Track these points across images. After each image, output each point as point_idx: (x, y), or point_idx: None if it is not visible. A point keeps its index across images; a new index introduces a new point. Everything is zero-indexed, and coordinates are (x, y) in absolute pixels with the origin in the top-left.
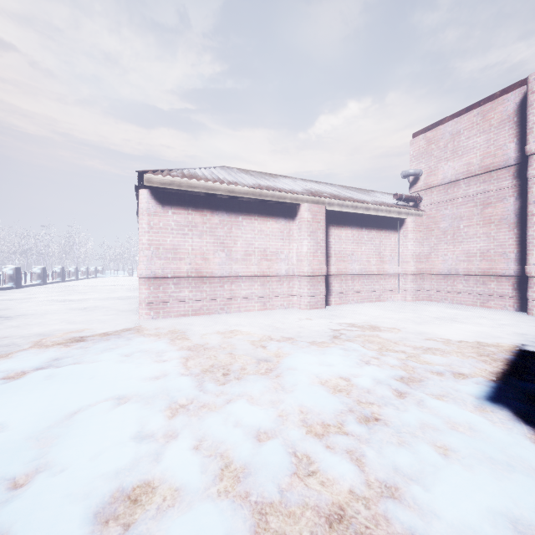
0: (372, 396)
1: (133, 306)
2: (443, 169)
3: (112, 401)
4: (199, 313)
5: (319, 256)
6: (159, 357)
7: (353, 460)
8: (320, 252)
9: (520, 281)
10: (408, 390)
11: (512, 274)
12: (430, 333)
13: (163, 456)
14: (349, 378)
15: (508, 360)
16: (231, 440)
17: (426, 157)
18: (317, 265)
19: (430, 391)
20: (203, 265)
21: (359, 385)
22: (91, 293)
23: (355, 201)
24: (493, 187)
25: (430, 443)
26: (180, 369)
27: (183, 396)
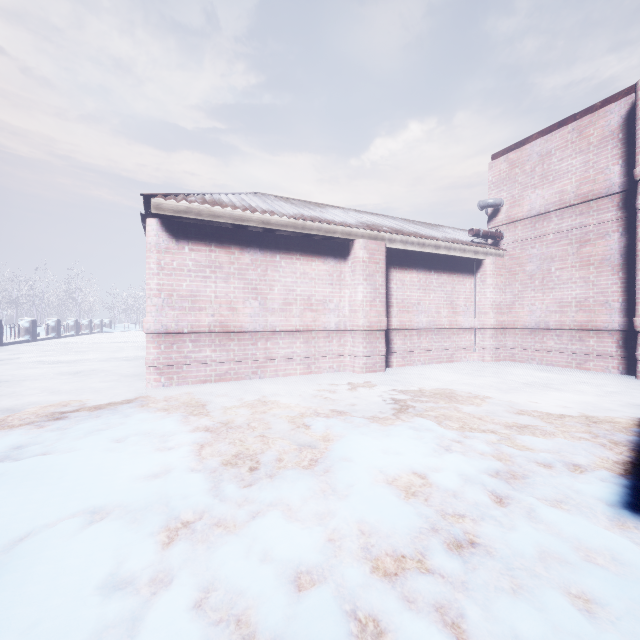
0: (461, 504)
1: (141, 369)
2: (530, 198)
3: (81, 518)
4: (224, 379)
5: (378, 305)
6: (163, 443)
7: (447, 625)
8: (379, 300)
9: (626, 337)
10: (510, 493)
11: (617, 328)
12: (522, 405)
13: (142, 626)
14: (426, 473)
15: (633, 444)
16: (254, 591)
17: (509, 184)
18: (375, 317)
19: (542, 494)
20: (230, 317)
21: (441, 486)
22: (91, 353)
23: (422, 236)
24: (593, 220)
25: (561, 589)
26: (190, 461)
27: (189, 508)
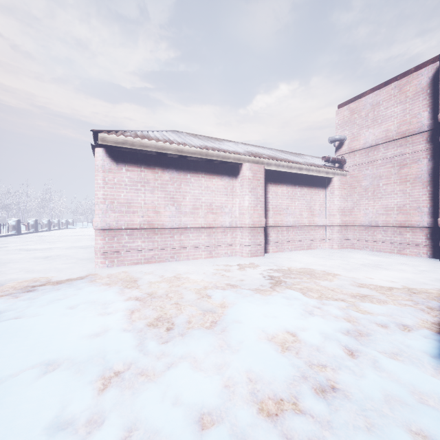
0: (323, 356)
1: (92, 254)
2: (364, 135)
3: (38, 369)
4: (151, 262)
5: (259, 209)
6: (104, 309)
7: None
8: (260, 206)
9: (432, 231)
10: (359, 348)
11: (426, 226)
12: (361, 280)
13: None
14: (296, 332)
15: None
16: (167, 431)
17: (350, 125)
18: (257, 218)
19: (382, 349)
20: (155, 218)
21: (308, 342)
22: (58, 243)
23: (290, 161)
24: (409, 150)
25: (404, 427)
26: (123, 323)
27: (120, 360)
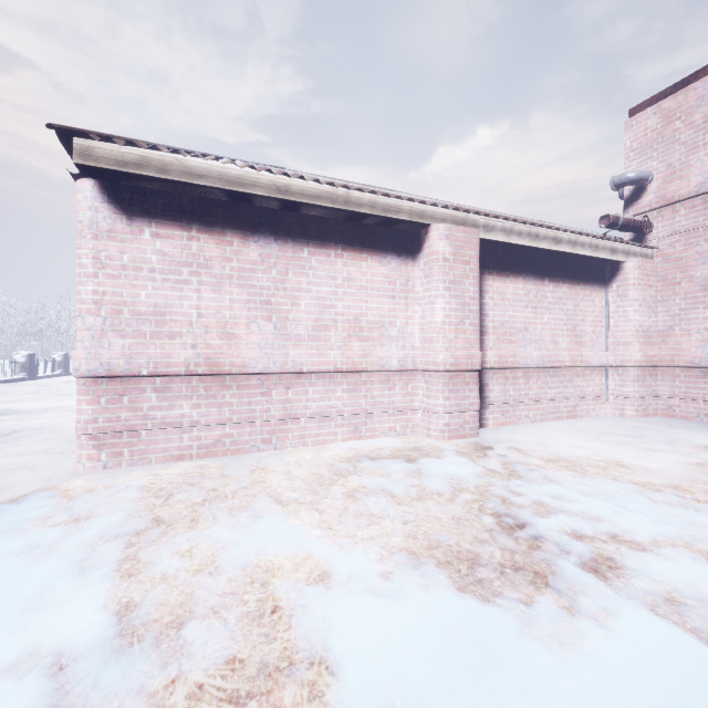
0: None
1: None
2: (702, 164)
3: None
4: (214, 453)
5: (468, 330)
6: None
7: None
8: (469, 322)
9: None
10: None
11: None
12: None
13: None
14: None
15: None
16: None
17: (662, 147)
18: (463, 349)
19: None
20: (224, 349)
21: None
22: None
23: (535, 223)
24: None
25: None
26: None
27: None
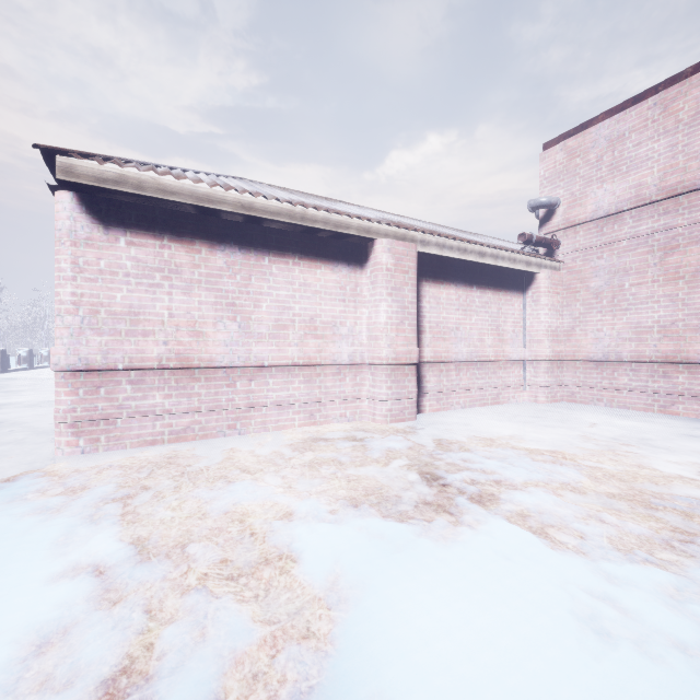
0: None
1: None
2: (595, 195)
3: None
4: (185, 438)
5: (407, 330)
6: None
7: None
8: (408, 323)
9: None
10: None
11: None
12: (642, 484)
13: None
14: None
15: None
16: None
17: (567, 178)
18: (403, 346)
19: None
20: (193, 345)
21: None
22: (27, 393)
23: (464, 239)
24: (682, 221)
25: None
26: None
27: None
